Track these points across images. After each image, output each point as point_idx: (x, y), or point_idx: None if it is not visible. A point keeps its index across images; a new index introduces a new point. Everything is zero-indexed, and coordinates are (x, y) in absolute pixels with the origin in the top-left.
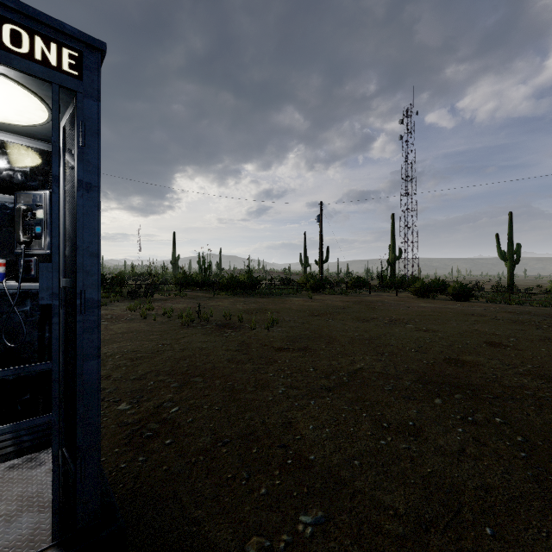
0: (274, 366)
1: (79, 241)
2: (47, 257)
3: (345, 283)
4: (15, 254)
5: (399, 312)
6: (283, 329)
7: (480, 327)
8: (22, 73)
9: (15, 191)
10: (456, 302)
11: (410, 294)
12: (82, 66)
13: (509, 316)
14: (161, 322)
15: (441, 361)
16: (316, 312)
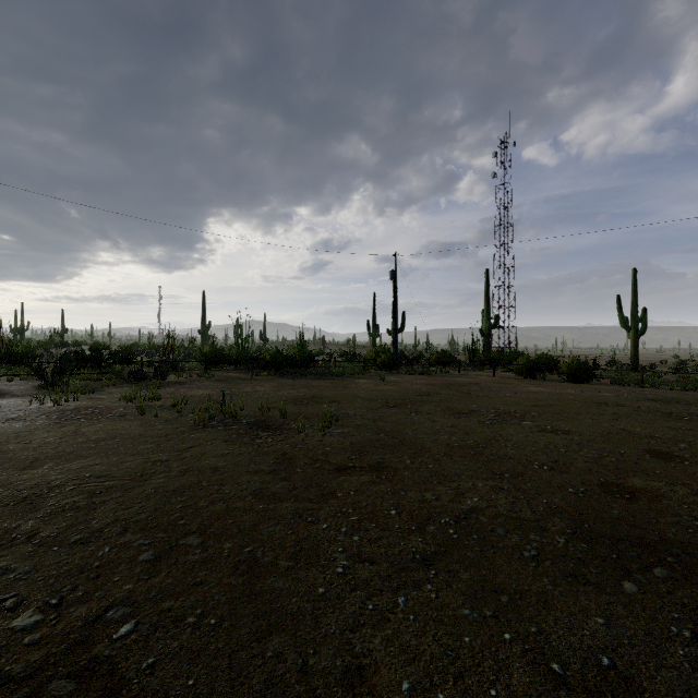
0: (331, 504)
1: None
2: None
3: (427, 359)
4: None
5: (506, 401)
6: (345, 431)
7: (628, 425)
8: None
9: None
10: (573, 384)
11: (510, 373)
12: None
13: (656, 405)
14: (166, 419)
15: (596, 489)
16: (392, 401)
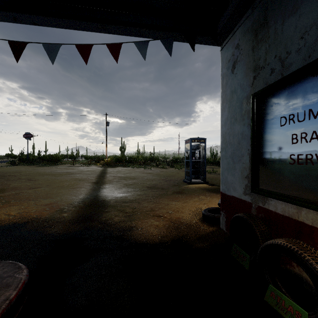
0: None
1: (204, 156)
2: (198, 157)
3: None
4: (195, 157)
5: None
6: None
7: None
8: (201, 143)
9: (194, 150)
10: None
11: None
12: (205, 141)
13: None
14: None
15: None
16: None
